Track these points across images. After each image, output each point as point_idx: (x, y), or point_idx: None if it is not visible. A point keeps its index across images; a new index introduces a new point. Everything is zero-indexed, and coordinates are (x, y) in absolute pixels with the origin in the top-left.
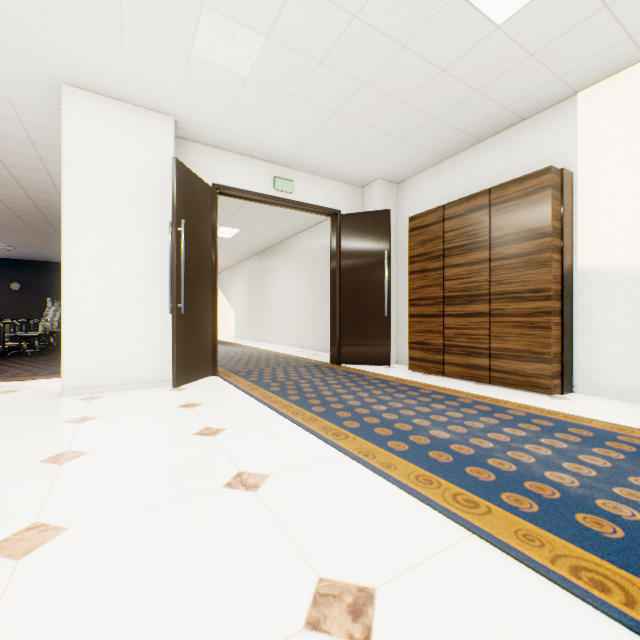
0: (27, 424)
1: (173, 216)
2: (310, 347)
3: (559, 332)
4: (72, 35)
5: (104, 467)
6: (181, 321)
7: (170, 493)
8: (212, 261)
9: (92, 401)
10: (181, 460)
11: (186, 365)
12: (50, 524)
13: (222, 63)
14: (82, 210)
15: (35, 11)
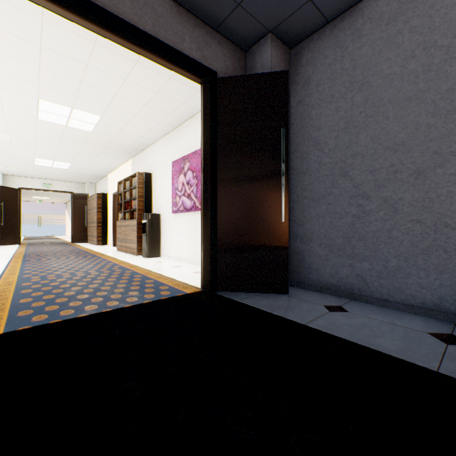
0: None
1: None
2: None
3: (102, 231)
4: None
5: None
6: (3, 228)
7: None
8: (18, 210)
9: None
10: None
11: (5, 240)
12: None
13: (9, 169)
14: None
15: None
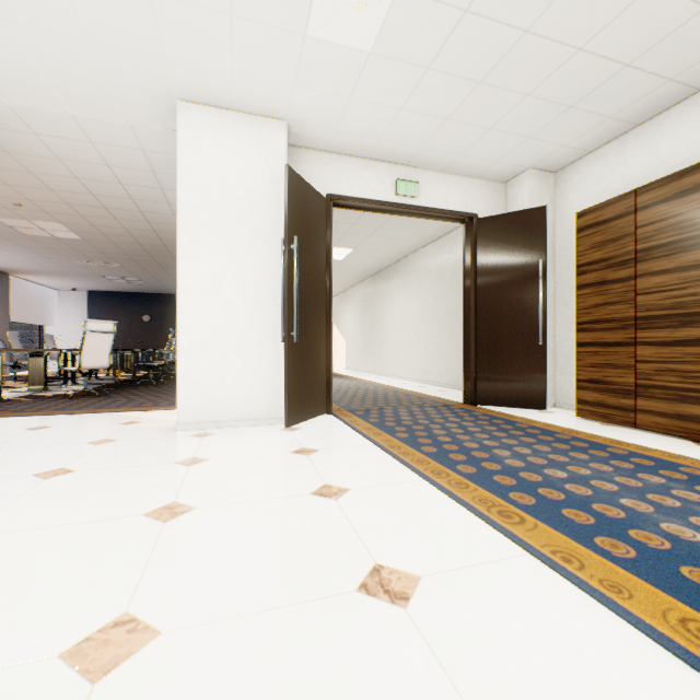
0: (140, 462)
1: (285, 232)
2: (433, 382)
3: None
4: (183, 39)
5: (209, 532)
6: (293, 351)
7: (286, 590)
8: (326, 283)
9: (204, 438)
10: (298, 533)
11: (299, 401)
12: (140, 620)
13: (340, 39)
14: (195, 232)
15: (148, 17)
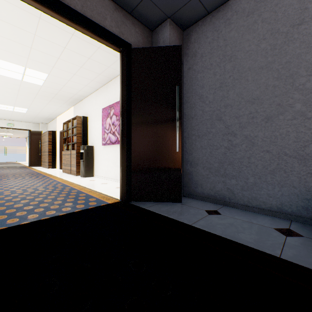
0: None
1: None
2: None
3: (52, 158)
4: None
5: None
6: None
7: None
8: None
9: None
10: None
11: None
12: None
13: None
14: None
15: None
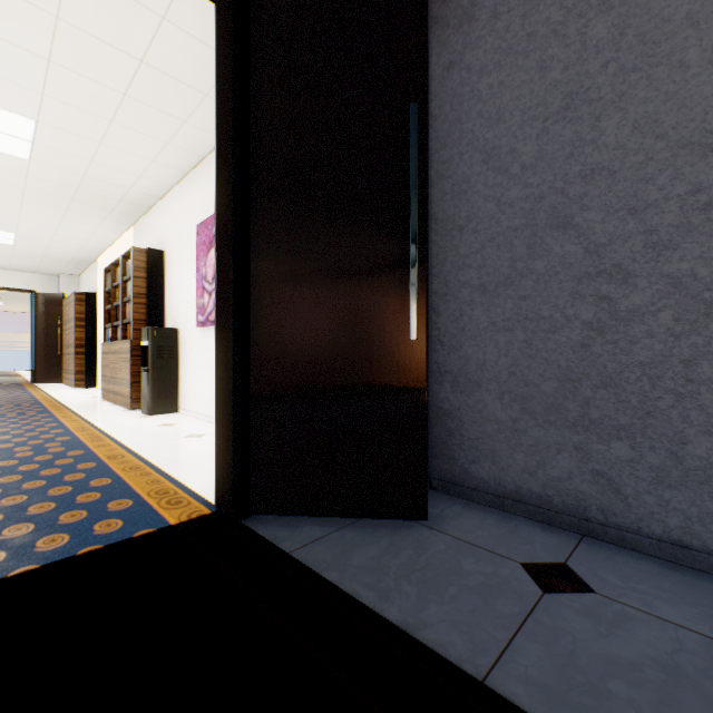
0: None
1: None
2: None
3: (85, 362)
4: None
5: None
6: None
7: None
8: None
9: None
10: None
11: None
12: None
13: None
14: None
15: None
